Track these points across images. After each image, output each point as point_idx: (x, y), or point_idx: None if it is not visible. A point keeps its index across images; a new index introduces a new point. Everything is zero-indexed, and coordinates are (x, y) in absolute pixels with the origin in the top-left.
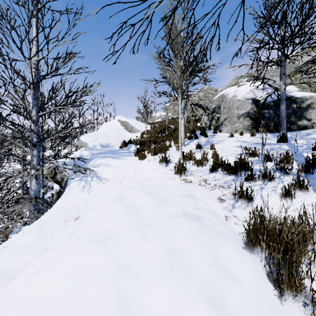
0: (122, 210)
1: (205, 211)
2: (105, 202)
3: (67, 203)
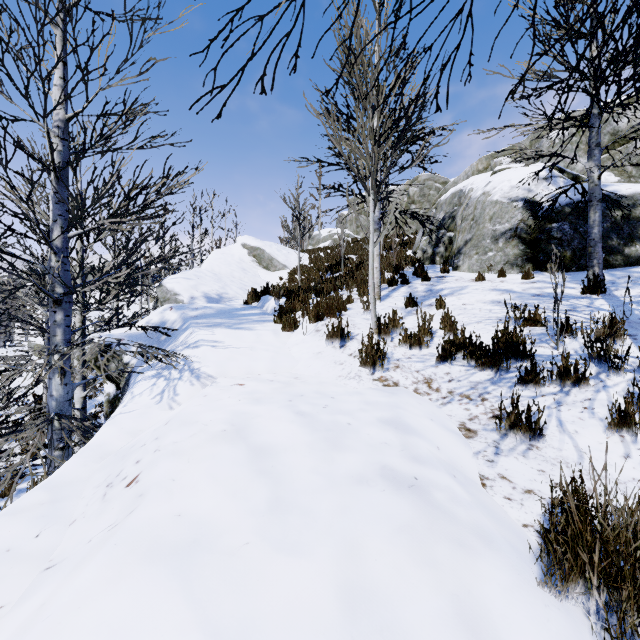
0: (238, 460)
1: (433, 466)
2: (201, 438)
3: (123, 432)
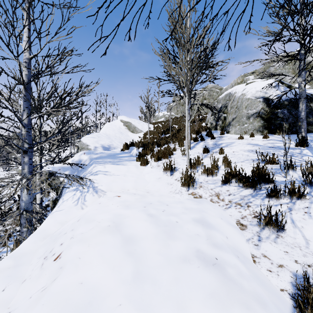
0: (116, 245)
1: (225, 250)
2: (96, 231)
3: (56, 222)
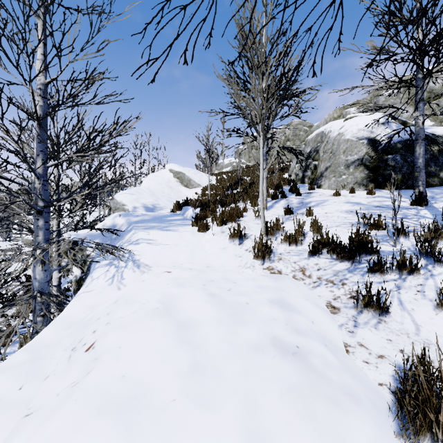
0: (167, 332)
1: (310, 337)
2: (140, 314)
3: (84, 307)
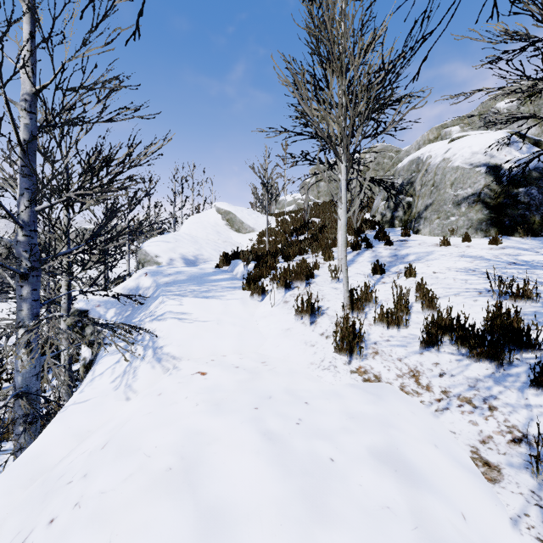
0: (179, 541)
1: None
2: (137, 485)
3: (68, 434)
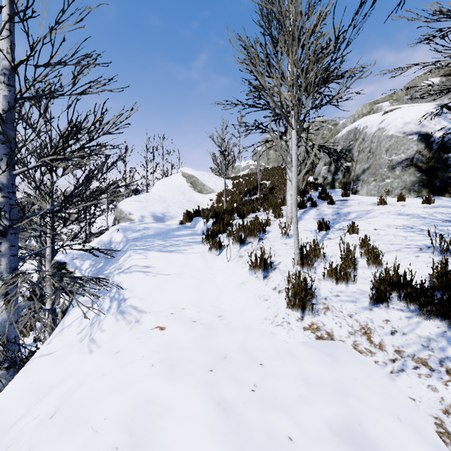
0: None
1: None
2: None
3: (29, 390)
